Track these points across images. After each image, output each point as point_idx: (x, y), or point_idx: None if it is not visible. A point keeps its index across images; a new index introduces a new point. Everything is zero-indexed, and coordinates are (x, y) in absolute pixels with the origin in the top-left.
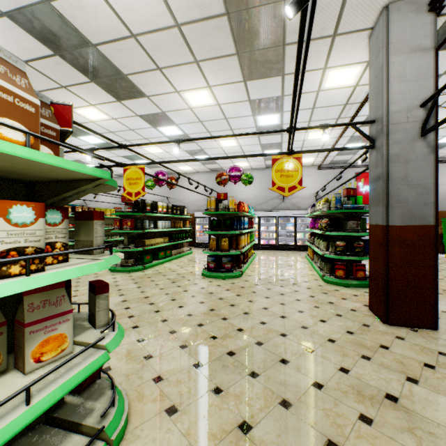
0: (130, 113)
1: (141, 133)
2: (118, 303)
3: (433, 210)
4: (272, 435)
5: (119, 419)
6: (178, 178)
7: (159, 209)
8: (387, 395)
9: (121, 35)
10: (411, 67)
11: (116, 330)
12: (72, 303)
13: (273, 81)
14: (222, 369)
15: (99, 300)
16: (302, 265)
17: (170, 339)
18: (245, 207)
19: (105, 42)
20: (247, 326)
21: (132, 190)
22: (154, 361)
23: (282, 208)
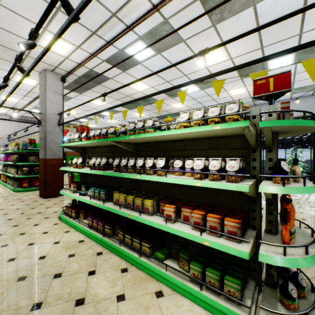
0: None
1: None
2: None
3: (63, 153)
4: None
5: None
6: None
7: None
8: (38, 212)
9: None
10: (55, 98)
11: None
12: None
13: None
14: None
15: None
16: None
17: None
18: None
19: None
20: None
21: None
22: None
23: None
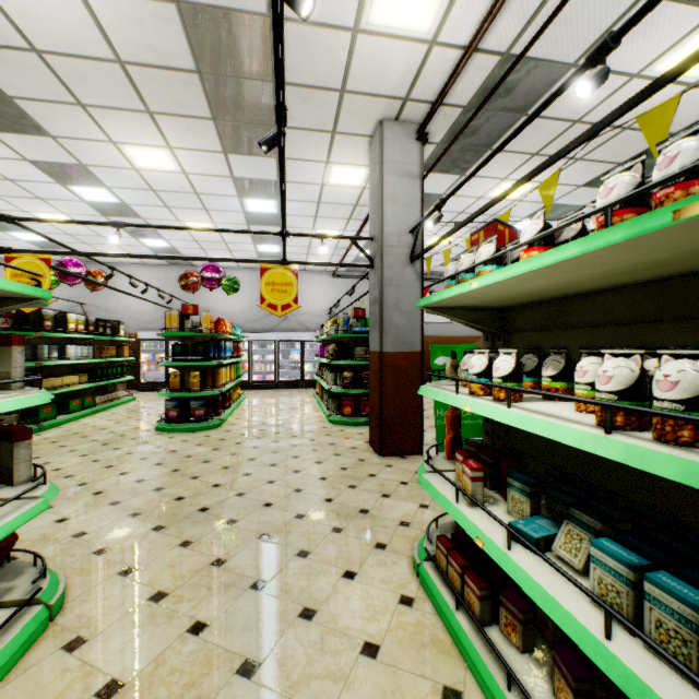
0: (10, 154)
1: (31, 188)
2: None
3: (420, 336)
4: (248, 561)
5: (56, 588)
6: (111, 276)
7: (71, 325)
8: (362, 510)
9: (10, 43)
10: (402, 191)
11: (47, 483)
12: None
13: (265, 161)
14: (193, 525)
15: (19, 449)
16: (308, 406)
17: (112, 511)
18: (228, 326)
19: None
20: (226, 480)
21: None
22: (91, 536)
23: (285, 328)
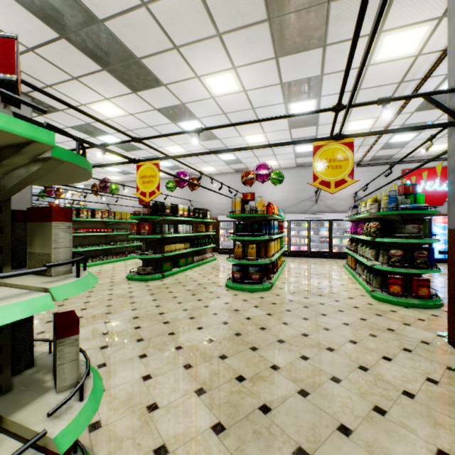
0: (148, 107)
1: (161, 130)
2: (128, 320)
3: None
4: None
5: None
6: (200, 178)
7: (180, 212)
8: None
9: (130, 5)
10: None
11: (85, 398)
12: (40, 340)
13: (311, 55)
14: (253, 439)
15: (62, 347)
16: (342, 277)
17: (183, 378)
18: (275, 209)
19: (113, 16)
20: (283, 362)
21: (145, 189)
22: (159, 415)
23: (315, 210)
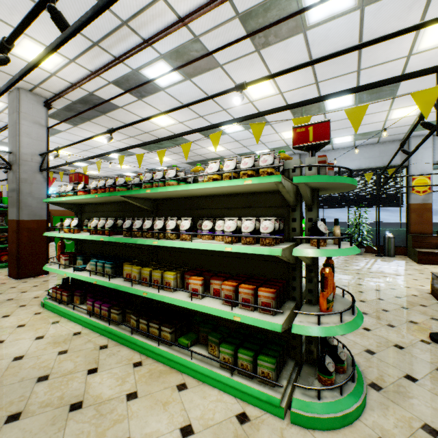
0: None
1: None
2: None
3: (47, 211)
4: None
5: None
6: None
7: None
8: (9, 299)
9: None
10: (35, 131)
11: None
12: None
13: None
14: None
15: None
16: None
17: None
18: None
19: None
20: None
21: None
22: None
23: None
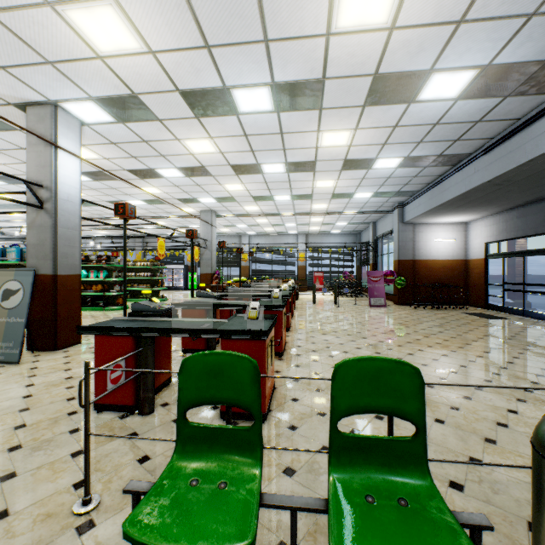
0: None
1: None
2: None
3: None
4: None
5: None
6: None
7: None
8: None
9: None
10: None
11: None
12: None
13: None
14: None
15: None
16: None
17: None
18: None
19: None
20: None
21: None
22: None
23: None
